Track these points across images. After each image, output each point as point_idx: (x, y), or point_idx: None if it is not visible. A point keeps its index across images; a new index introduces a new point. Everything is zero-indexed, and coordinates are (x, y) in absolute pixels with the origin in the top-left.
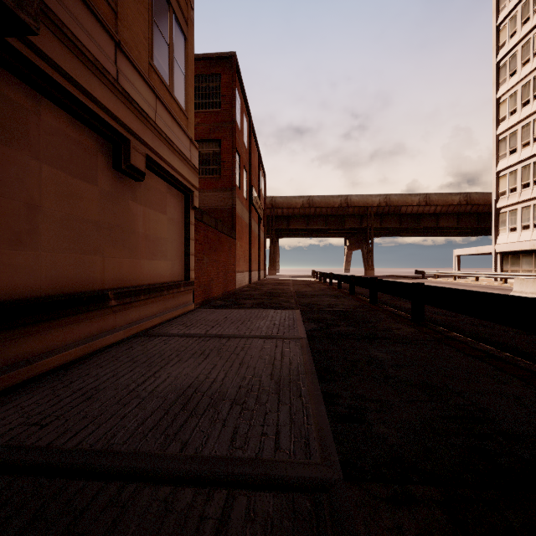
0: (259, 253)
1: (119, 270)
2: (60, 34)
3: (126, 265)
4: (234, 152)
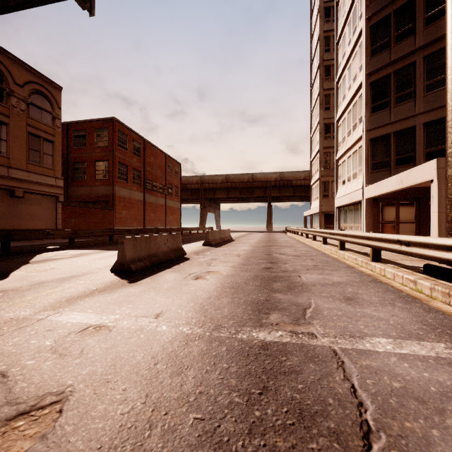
0: (165, 216)
1: (13, 224)
2: None
3: (17, 223)
4: (113, 167)
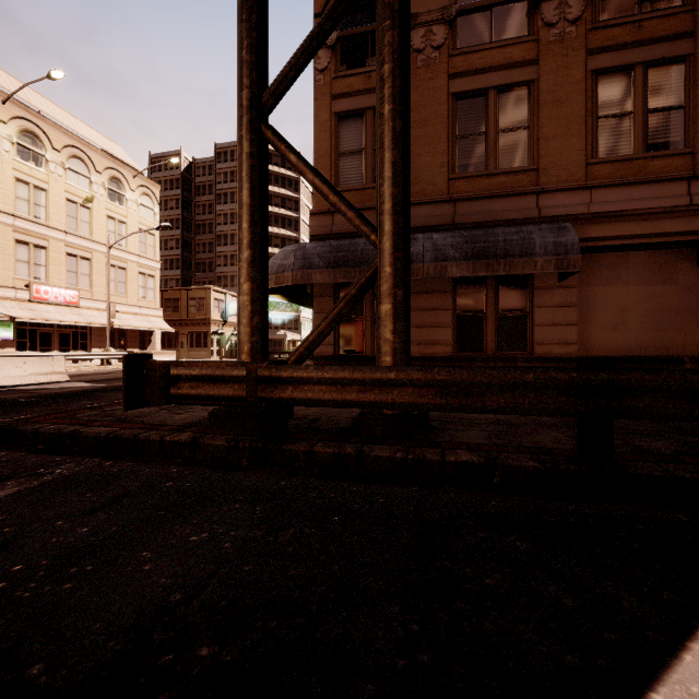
0: None
1: None
2: (634, 217)
3: None
4: None
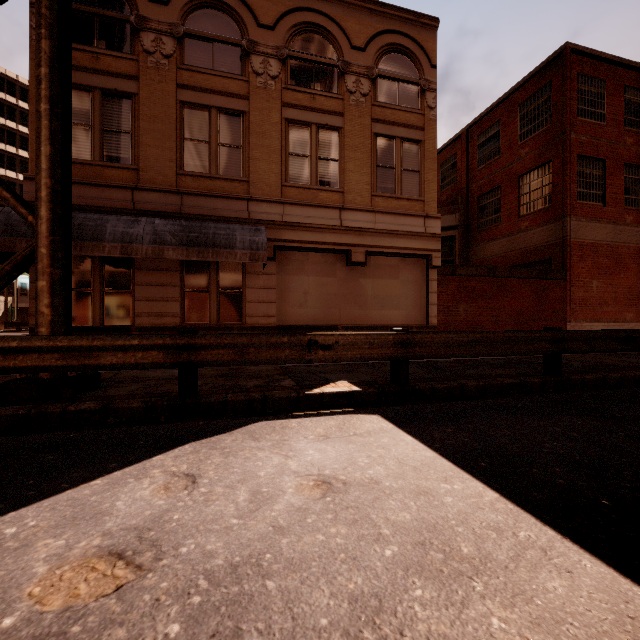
0: None
1: (351, 316)
2: (310, 229)
3: (356, 313)
4: (564, 170)
